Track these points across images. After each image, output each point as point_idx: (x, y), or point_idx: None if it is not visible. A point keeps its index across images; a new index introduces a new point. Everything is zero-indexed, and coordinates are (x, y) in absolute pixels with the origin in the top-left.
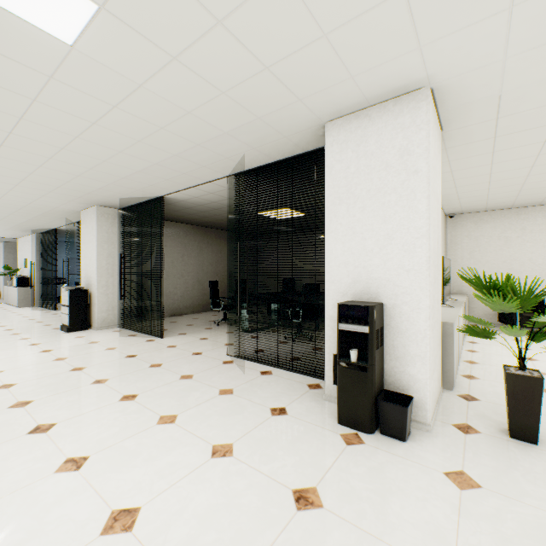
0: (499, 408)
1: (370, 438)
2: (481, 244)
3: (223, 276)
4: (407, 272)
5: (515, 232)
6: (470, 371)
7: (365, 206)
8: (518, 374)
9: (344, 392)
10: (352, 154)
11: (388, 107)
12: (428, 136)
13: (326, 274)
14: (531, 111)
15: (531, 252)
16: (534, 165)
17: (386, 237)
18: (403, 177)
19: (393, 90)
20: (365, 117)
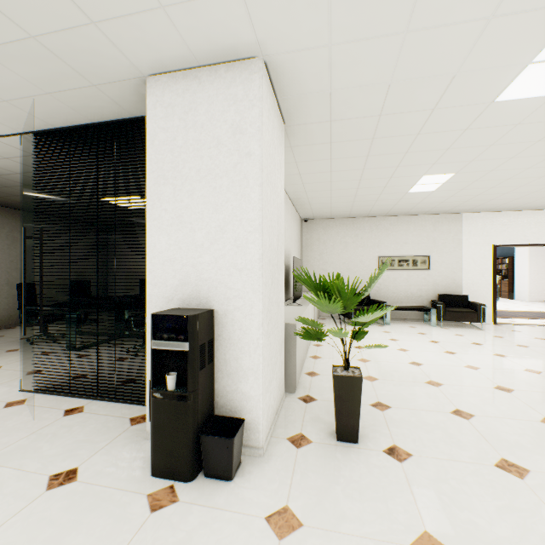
0: (332, 405)
1: (189, 488)
2: (328, 247)
3: (56, 277)
4: (240, 272)
5: (352, 238)
6: (313, 367)
7: (195, 189)
8: (343, 375)
9: (158, 432)
10: (180, 123)
11: (220, 72)
12: (261, 114)
13: (148, 274)
14: (356, 120)
15: (362, 256)
16: (362, 178)
17: (217, 229)
18: (236, 159)
19: (223, 49)
20: (195, 79)
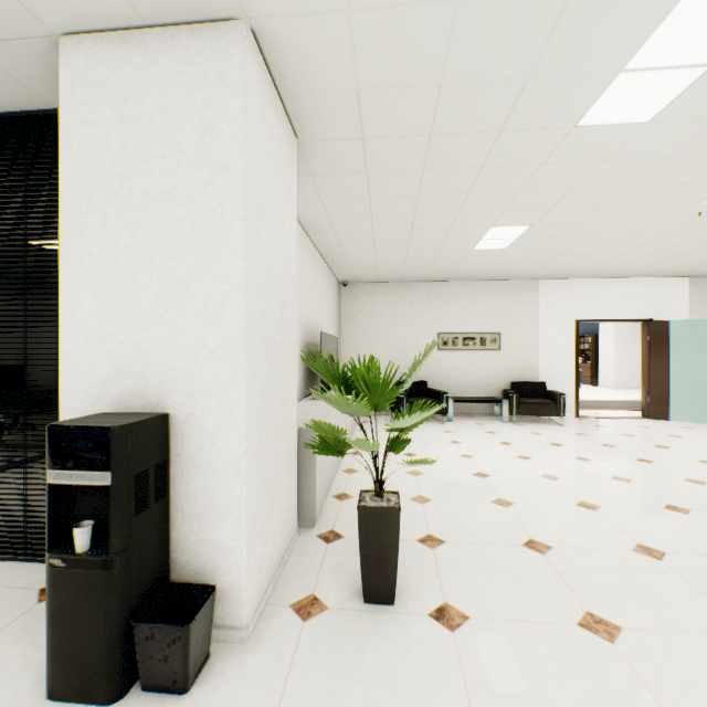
0: None
1: None
2: (375, 320)
3: None
4: (212, 354)
5: (405, 309)
6: (346, 486)
7: (139, 222)
8: (373, 506)
9: (59, 624)
10: (115, 115)
11: (180, 37)
12: (246, 109)
13: (61, 357)
14: (398, 140)
15: (417, 332)
16: (413, 227)
17: (176, 287)
18: (205, 177)
19: None
20: (139, 45)
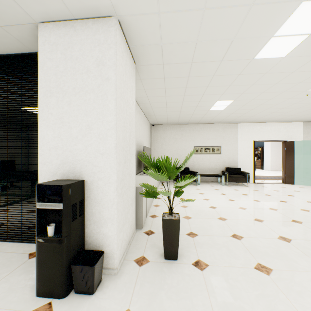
0: None
1: (62, 303)
2: (166, 141)
3: None
4: (102, 155)
5: (179, 136)
6: (155, 212)
7: (72, 100)
8: (168, 219)
9: (41, 265)
10: (61, 56)
11: (89, 24)
12: (116, 54)
13: (39, 156)
14: (178, 64)
15: (185, 146)
16: (183, 101)
17: (87, 127)
18: (99, 82)
19: (89, 8)
20: (72, 27)
